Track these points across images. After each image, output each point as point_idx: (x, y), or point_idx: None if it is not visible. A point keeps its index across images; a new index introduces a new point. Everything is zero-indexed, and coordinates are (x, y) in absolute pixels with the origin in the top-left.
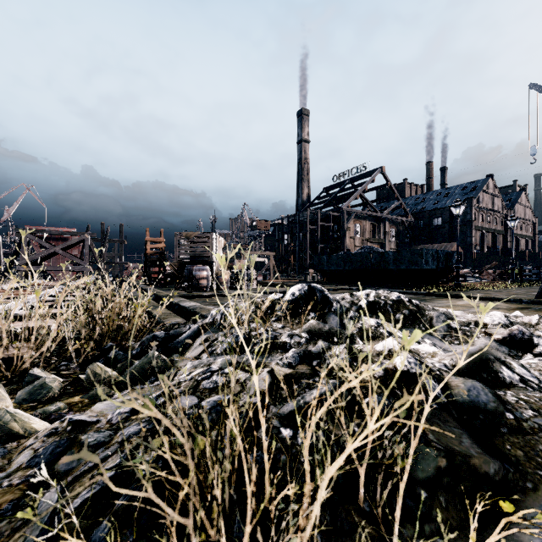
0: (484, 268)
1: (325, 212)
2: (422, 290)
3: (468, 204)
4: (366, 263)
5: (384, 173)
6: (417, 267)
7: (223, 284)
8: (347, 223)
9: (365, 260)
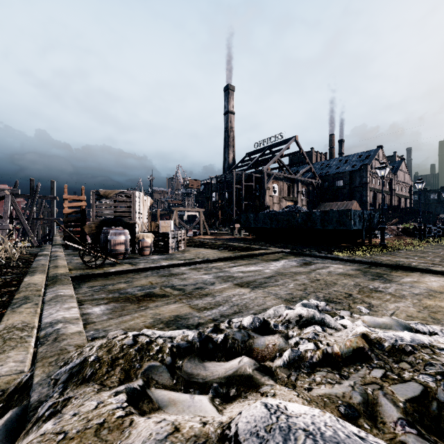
0: (388, 225)
1: (249, 173)
2: (354, 253)
3: (364, 169)
4: (292, 222)
5: (298, 141)
6: (345, 227)
7: (145, 249)
8: (267, 183)
9: (292, 219)
